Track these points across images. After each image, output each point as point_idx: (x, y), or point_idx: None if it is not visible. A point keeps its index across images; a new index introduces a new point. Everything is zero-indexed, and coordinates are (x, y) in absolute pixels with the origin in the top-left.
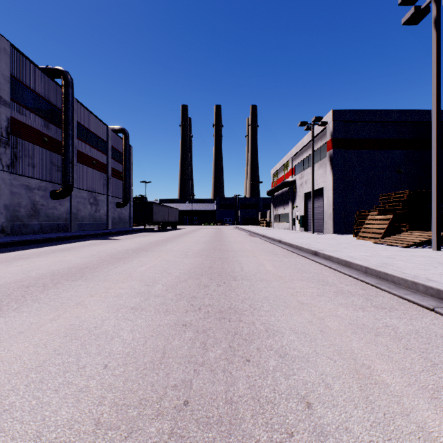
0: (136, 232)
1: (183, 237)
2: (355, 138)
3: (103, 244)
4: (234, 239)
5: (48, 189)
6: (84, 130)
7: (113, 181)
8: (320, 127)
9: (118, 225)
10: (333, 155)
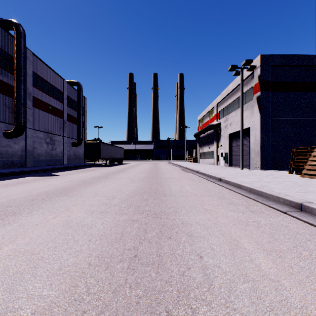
0: (85, 167)
1: (121, 173)
2: (281, 81)
3: (30, 183)
4: (170, 175)
5: (1, 129)
6: (40, 80)
7: (69, 125)
8: (246, 73)
9: (73, 161)
10: (261, 96)
